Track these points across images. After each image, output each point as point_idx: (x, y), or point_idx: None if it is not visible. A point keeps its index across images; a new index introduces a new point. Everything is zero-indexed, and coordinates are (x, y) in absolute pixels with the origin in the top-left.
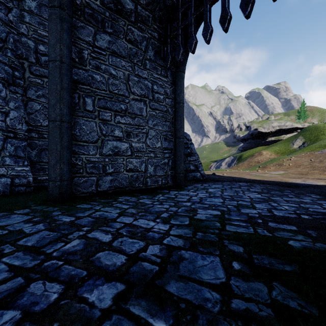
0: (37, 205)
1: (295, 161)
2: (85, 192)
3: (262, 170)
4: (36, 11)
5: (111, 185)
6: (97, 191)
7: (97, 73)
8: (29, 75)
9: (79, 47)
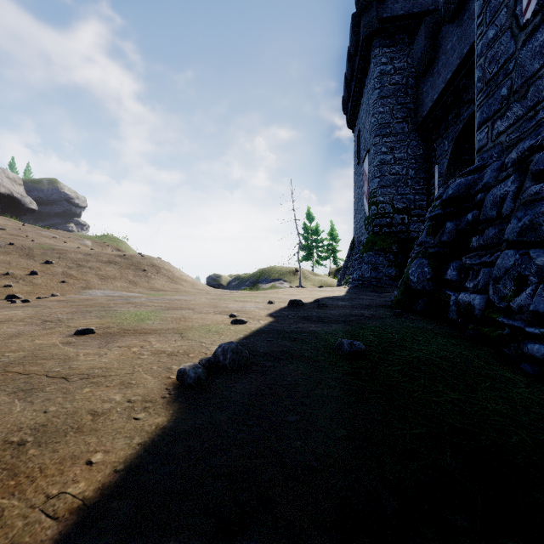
0: None
1: (9, 263)
2: None
3: (3, 294)
4: None
5: None
6: None
7: None
8: None
9: None
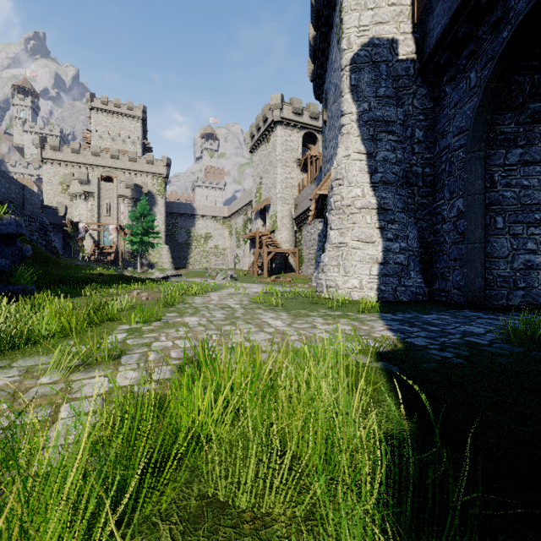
0: (467, 309)
1: None
2: (496, 304)
3: None
4: (423, 139)
5: (523, 300)
6: (507, 305)
7: (507, 190)
8: (417, 198)
9: (490, 173)
